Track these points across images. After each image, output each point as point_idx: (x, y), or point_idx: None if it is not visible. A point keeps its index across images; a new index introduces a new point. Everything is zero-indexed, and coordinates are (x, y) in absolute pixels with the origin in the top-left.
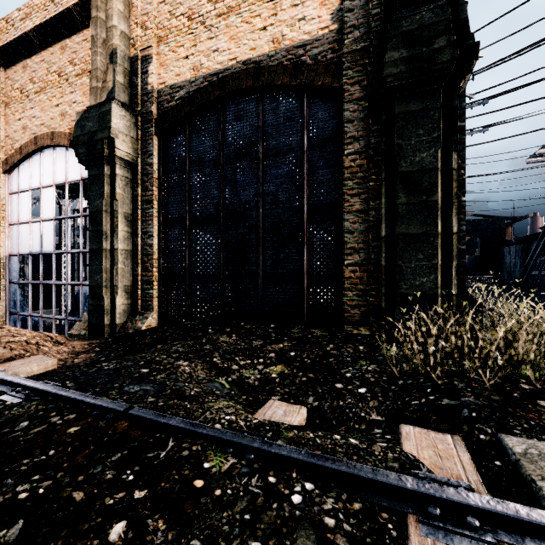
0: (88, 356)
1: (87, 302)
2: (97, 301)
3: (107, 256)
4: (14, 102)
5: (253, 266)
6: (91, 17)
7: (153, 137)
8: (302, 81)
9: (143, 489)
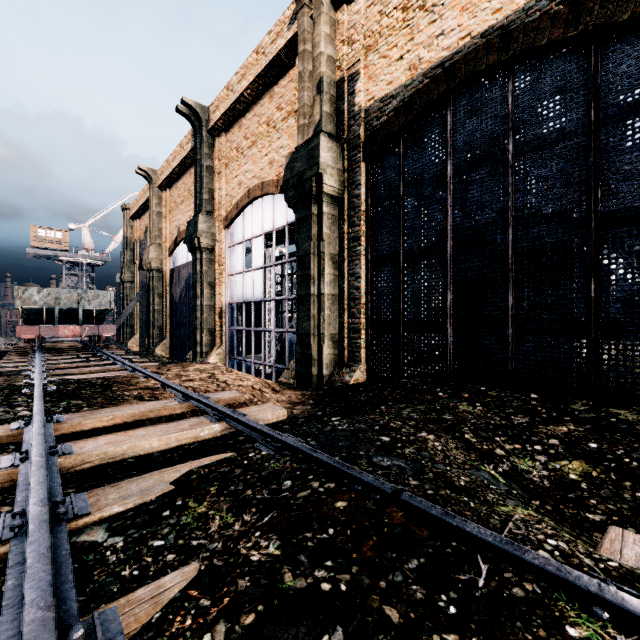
0: (305, 408)
1: (292, 350)
2: (305, 349)
3: (314, 302)
4: (232, 162)
5: (496, 310)
6: (298, 53)
7: (361, 164)
8: (589, 24)
9: (483, 639)
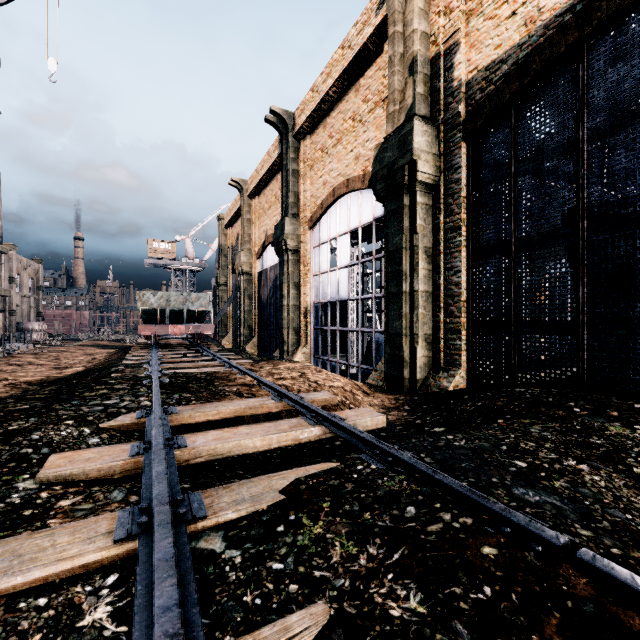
0: (400, 414)
1: (379, 351)
2: (395, 350)
3: (406, 300)
4: (317, 163)
5: None
6: (388, 37)
7: (461, 145)
8: None
9: None
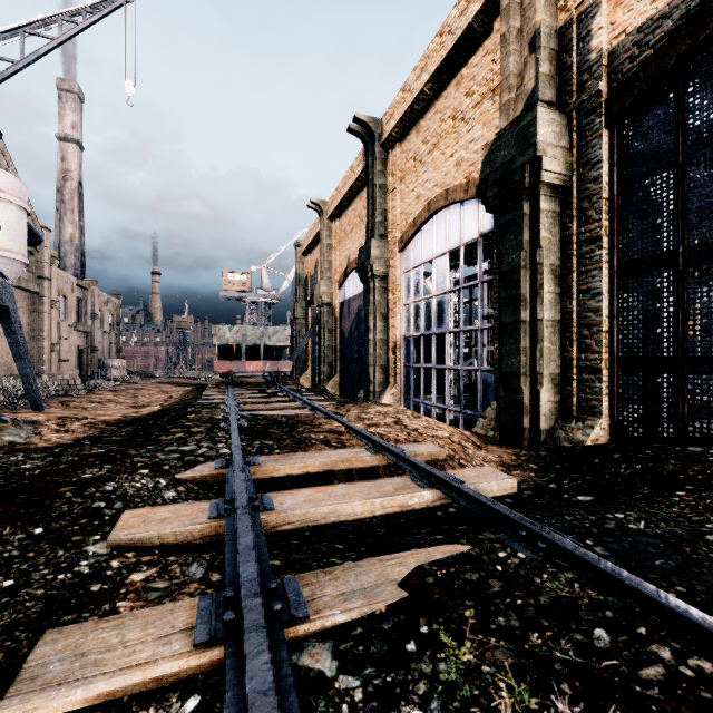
0: (526, 475)
1: (487, 393)
2: (512, 393)
3: (526, 331)
4: (408, 174)
5: None
6: (500, 11)
7: (601, 132)
8: None
9: None
